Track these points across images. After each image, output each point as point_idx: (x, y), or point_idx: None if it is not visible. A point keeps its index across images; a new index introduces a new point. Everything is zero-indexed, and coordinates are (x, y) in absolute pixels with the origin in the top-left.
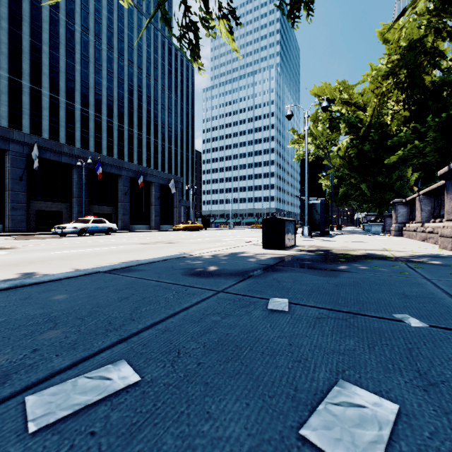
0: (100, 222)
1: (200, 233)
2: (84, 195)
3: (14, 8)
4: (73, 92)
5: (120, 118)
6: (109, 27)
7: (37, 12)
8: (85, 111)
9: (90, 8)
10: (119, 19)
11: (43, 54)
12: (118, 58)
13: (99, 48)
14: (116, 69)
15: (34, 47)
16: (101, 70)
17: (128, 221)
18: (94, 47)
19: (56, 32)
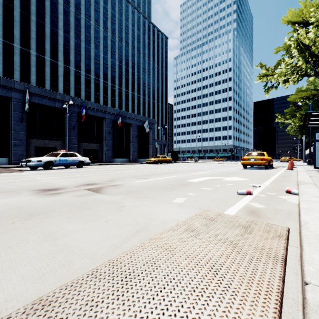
0: (71, 155)
1: (167, 166)
2: (67, 133)
3: (40, 5)
4: (79, 63)
5: (112, 80)
6: (105, 13)
7: (55, 7)
8: (87, 76)
9: (91, 1)
10: (112, 7)
11: (59, 36)
12: (111, 36)
13: (98, 29)
14: (109, 44)
15: (53, 32)
16: (99, 45)
17: (110, 155)
18: (94, 29)
19: (67, 21)
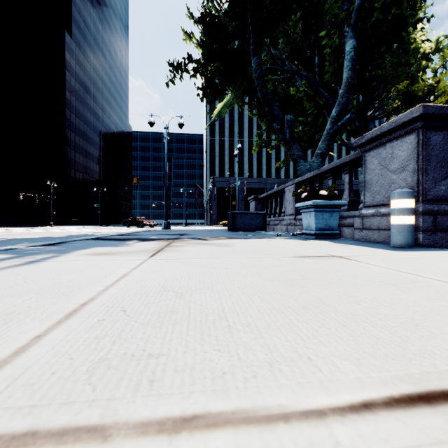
0: None
1: None
2: None
3: None
4: None
5: None
6: None
7: None
8: None
9: None
10: None
11: None
12: None
13: None
14: None
15: None
16: None
17: None
18: None
19: None
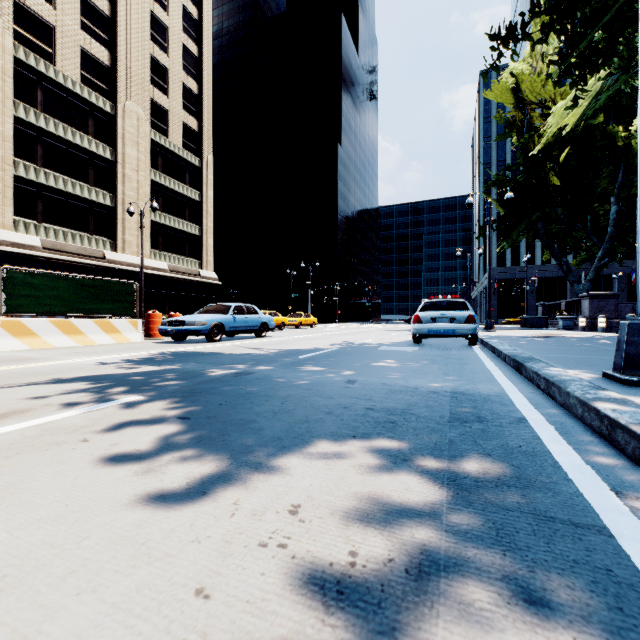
0: None
1: None
2: None
3: None
4: None
5: None
6: None
7: None
8: None
9: None
10: None
11: None
12: None
13: None
14: None
15: None
16: None
17: None
18: None
19: None
